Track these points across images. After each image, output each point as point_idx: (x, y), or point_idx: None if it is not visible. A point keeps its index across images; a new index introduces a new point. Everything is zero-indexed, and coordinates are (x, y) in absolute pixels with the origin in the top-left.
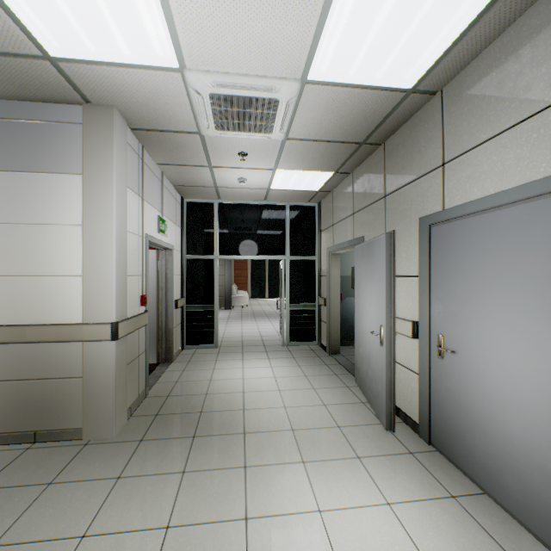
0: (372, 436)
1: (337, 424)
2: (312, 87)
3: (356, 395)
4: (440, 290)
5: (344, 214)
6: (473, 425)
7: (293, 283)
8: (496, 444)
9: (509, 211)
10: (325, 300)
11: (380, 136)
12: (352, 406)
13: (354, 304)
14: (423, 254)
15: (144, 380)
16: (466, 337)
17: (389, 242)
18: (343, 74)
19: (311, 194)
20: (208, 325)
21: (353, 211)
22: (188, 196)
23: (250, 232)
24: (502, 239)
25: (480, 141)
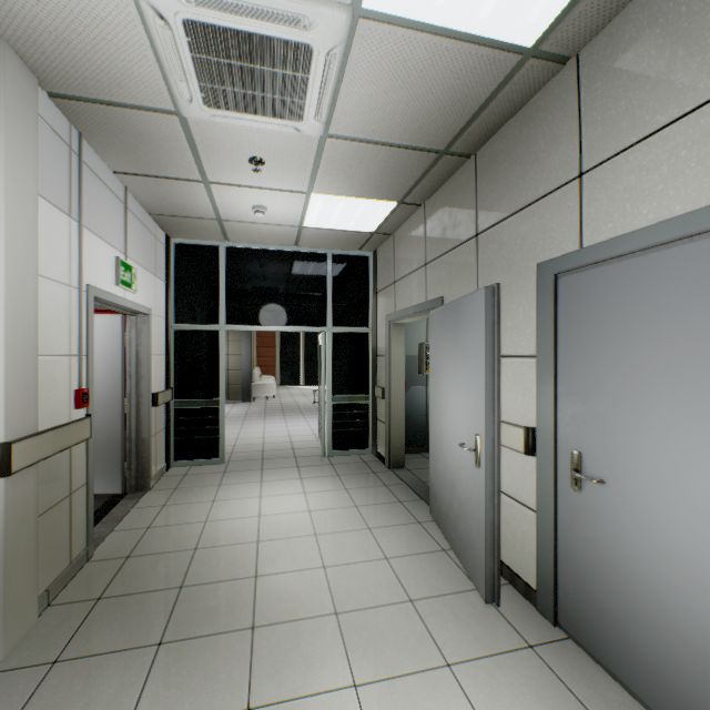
0: (465, 615)
1: (409, 594)
2: (371, 27)
3: (433, 537)
4: (575, 379)
5: (412, 266)
6: (640, 608)
7: (337, 366)
8: (689, 649)
9: None
10: (382, 391)
11: (472, 141)
12: (429, 558)
13: (422, 395)
14: (544, 321)
15: (83, 534)
16: (626, 459)
17: (491, 301)
18: (426, 1)
19: (363, 237)
20: (210, 429)
21: (425, 260)
22: (177, 234)
23: (275, 291)
24: (703, 292)
25: (655, 127)
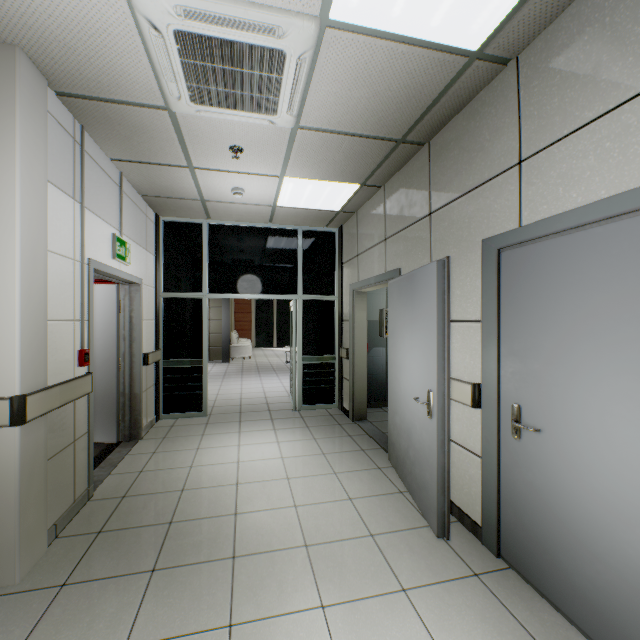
0: (419, 548)
1: (370, 530)
2: (336, 34)
3: (392, 481)
4: (515, 341)
5: (373, 241)
6: (571, 540)
7: (306, 330)
8: (612, 574)
9: (636, 222)
10: (347, 352)
11: (425, 131)
12: (388, 499)
13: (382, 355)
14: (488, 290)
15: (85, 476)
16: (559, 411)
17: (442, 273)
18: (384, 13)
19: (330, 215)
20: (194, 385)
21: (385, 236)
22: (165, 213)
23: (251, 263)
24: (623, 265)
25: (583, 122)
